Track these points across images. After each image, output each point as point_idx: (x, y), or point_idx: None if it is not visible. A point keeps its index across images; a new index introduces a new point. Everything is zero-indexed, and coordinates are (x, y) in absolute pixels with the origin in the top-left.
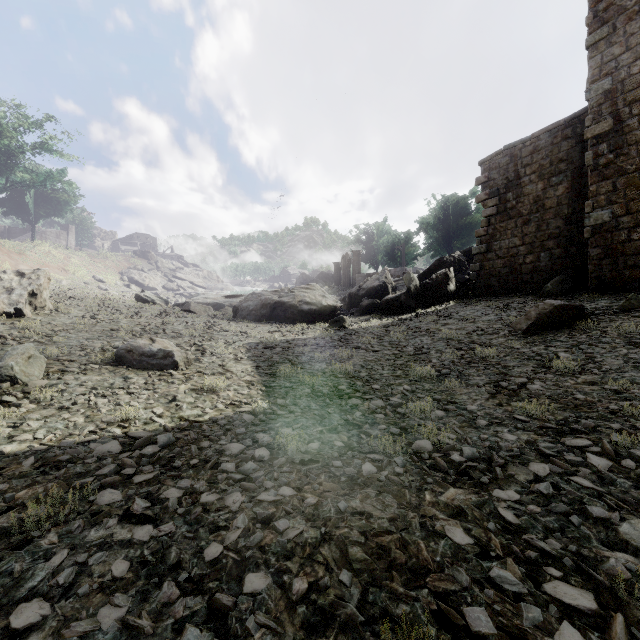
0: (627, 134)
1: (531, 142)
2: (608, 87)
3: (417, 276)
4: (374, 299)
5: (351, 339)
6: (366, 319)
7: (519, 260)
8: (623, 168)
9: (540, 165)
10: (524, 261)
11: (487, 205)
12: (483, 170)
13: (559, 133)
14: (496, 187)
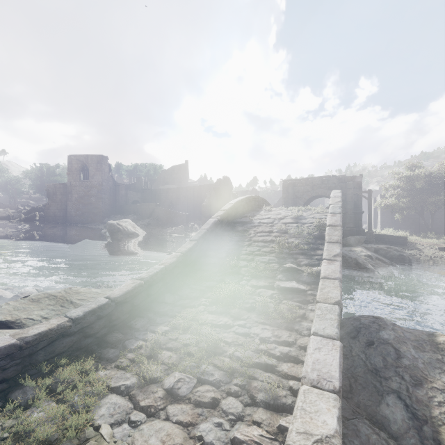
0: (73, 194)
1: (59, 185)
2: (70, 184)
3: (24, 212)
4: (4, 221)
5: (4, 234)
6: (3, 229)
7: (56, 213)
8: (72, 200)
9: (61, 192)
10: (58, 214)
11: (48, 197)
12: (47, 187)
13: (65, 186)
14: (51, 193)
